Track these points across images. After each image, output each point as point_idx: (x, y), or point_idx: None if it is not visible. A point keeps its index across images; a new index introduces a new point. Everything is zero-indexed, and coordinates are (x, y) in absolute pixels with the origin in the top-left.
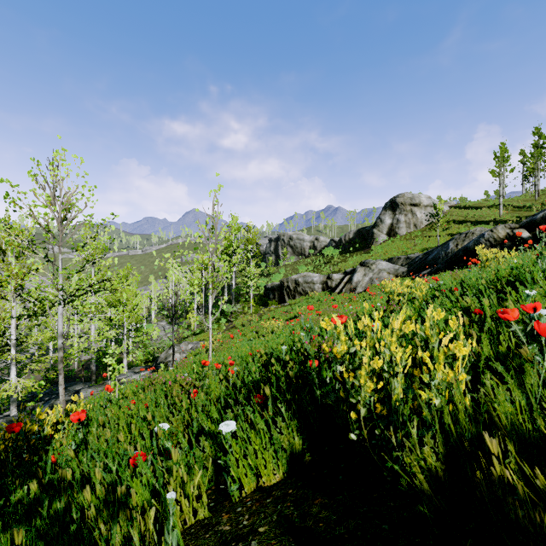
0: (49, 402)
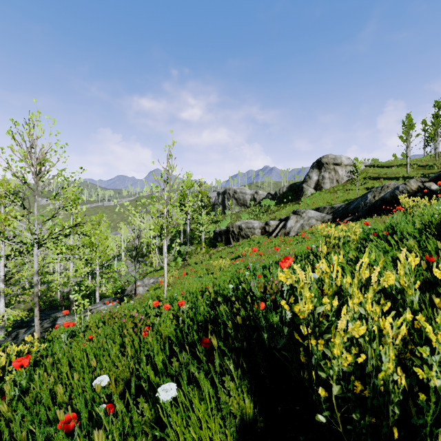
0: (30, 329)
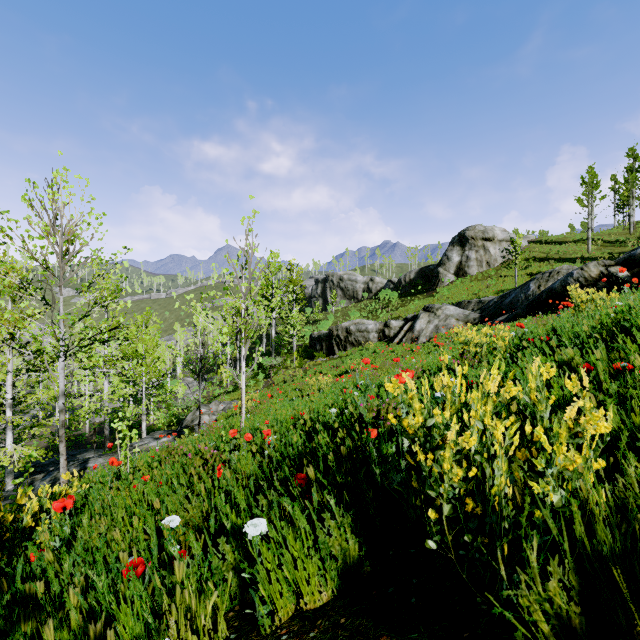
0: (51, 474)
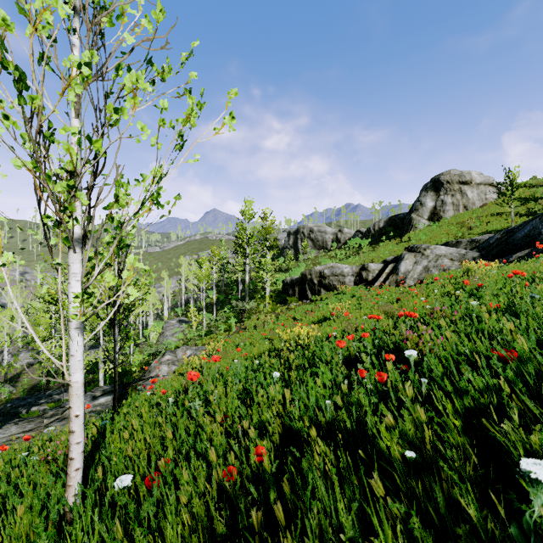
0: None
